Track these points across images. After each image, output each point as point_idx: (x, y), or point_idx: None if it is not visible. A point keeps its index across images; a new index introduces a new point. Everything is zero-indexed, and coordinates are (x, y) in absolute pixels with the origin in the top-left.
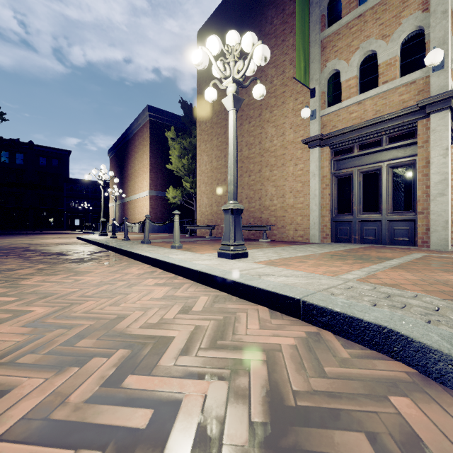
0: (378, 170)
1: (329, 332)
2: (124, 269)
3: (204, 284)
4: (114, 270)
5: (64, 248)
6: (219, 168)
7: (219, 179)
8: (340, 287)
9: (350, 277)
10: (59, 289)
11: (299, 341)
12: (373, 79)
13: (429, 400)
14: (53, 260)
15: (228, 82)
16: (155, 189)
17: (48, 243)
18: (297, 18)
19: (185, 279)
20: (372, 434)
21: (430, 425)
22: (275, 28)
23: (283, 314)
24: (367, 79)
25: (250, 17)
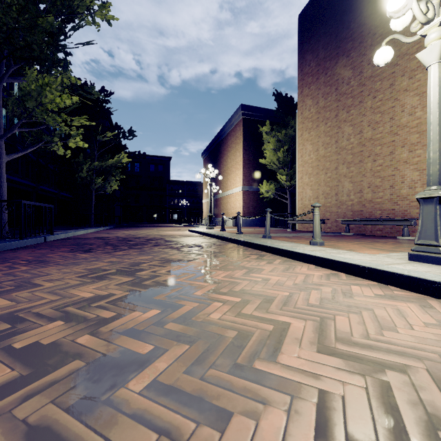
0: None
1: None
2: (290, 268)
3: None
4: (281, 268)
5: (192, 240)
6: (327, 156)
7: (328, 168)
8: None
9: None
10: (264, 290)
11: None
12: None
13: None
14: (203, 252)
15: (431, 27)
16: (247, 184)
17: (172, 234)
18: None
19: (406, 290)
20: None
21: None
22: None
23: None
24: None
25: None
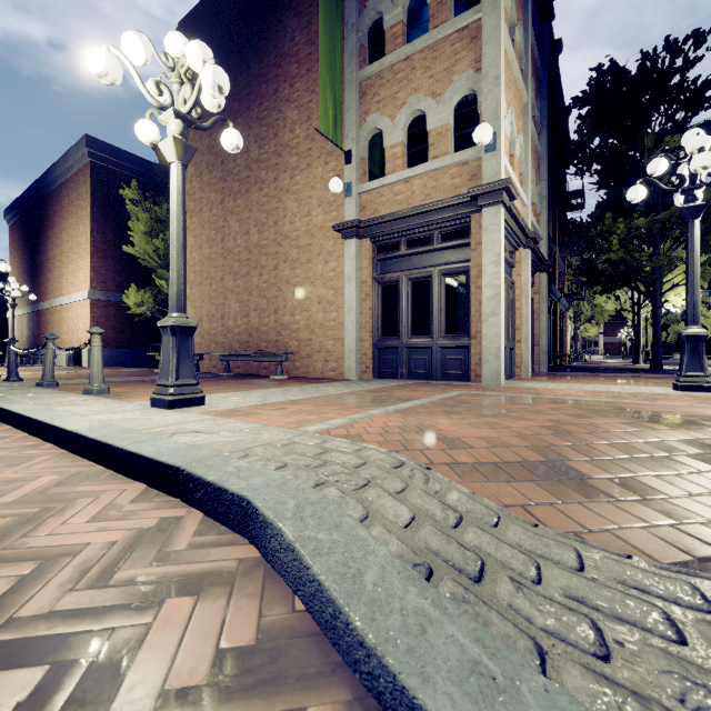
0: (429, 277)
1: (202, 513)
2: None
3: (79, 455)
4: None
5: None
6: (213, 259)
7: (214, 277)
8: (274, 444)
9: (315, 428)
10: None
11: (132, 534)
12: (423, 151)
13: (227, 594)
14: None
15: (169, 116)
16: (102, 288)
17: None
18: (322, 40)
19: (55, 447)
20: (70, 663)
21: (179, 631)
22: (298, 48)
23: (162, 493)
24: (417, 149)
25: (261, 21)
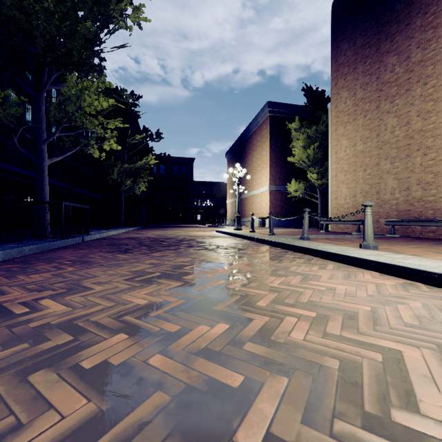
0: None
1: None
2: (350, 274)
3: None
4: (339, 274)
5: (224, 241)
6: (366, 152)
7: (368, 164)
8: None
9: None
10: (336, 302)
11: None
12: None
13: None
14: (242, 255)
15: None
16: (274, 183)
17: (201, 235)
18: None
19: None
20: None
21: None
22: None
23: None
24: None
25: None
